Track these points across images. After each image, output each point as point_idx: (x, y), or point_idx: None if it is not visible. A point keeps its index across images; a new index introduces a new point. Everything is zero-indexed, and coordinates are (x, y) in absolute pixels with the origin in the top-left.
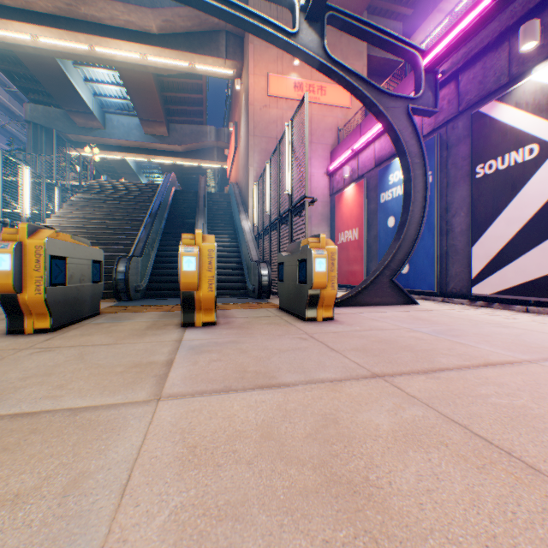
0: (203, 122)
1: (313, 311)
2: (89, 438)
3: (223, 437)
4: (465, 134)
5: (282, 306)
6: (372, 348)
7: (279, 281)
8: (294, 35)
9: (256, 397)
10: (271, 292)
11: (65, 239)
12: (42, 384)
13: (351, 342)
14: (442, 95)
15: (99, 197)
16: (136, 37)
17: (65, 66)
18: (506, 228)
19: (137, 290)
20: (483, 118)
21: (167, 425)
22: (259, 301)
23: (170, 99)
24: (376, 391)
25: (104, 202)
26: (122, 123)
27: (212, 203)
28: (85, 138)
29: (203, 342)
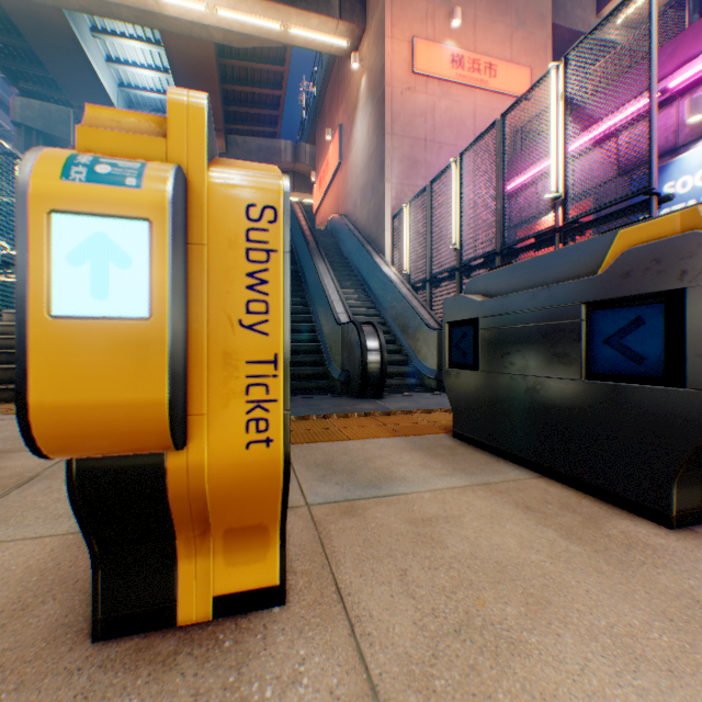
0: (275, 134)
1: None
2: None
3: None
4: None
5: None
6: None
7: None
8: None
9: None
10: None
11: None
12: None
13: None
14: None
15: None
16: None
17: (79, 31)
18: None
19: None
20: None
21: None
22: None
23: (232, 97)
24: None
25: None
26: None
27: None
28: None
29: None
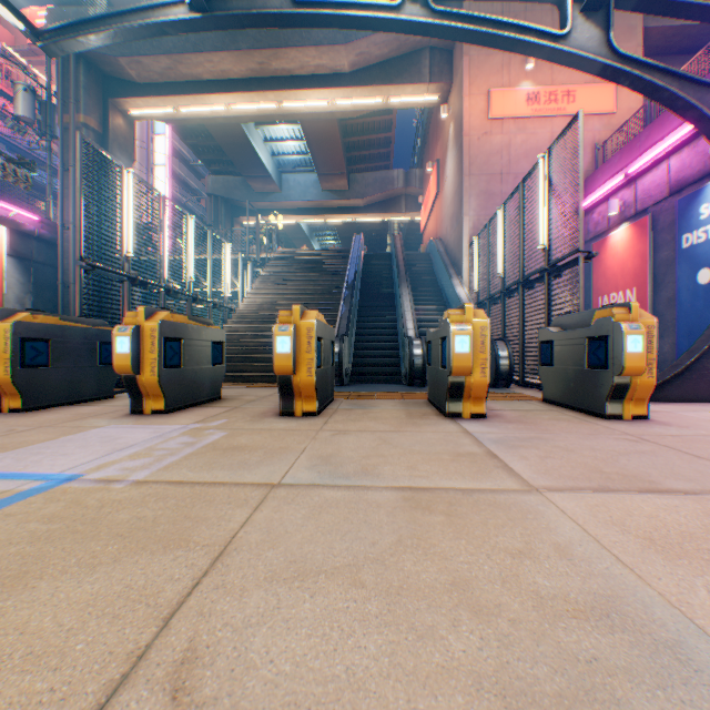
0: (388, 165)
1: (616, 405)
2: (516, 516)
3: (673, 534)
4: None
5: (550, 399)
6: None
7: (540, 365)
8: (563, 37)
9: (659, 501)
10: (511, 379)
11: (321, 319)
12: (389, 463)
13: None
14: None
15: (287, 269)
16: (325, 81)
17: (248, 130)
18: None
19: (346, 374)
20: None
21: (584, 515)
22: (500, 391)
23: (352, 145)
24: None
25: (293, 275)
26: (298, 182)
27: (409, 266)
28: (261, 204)
29: (499, 436)
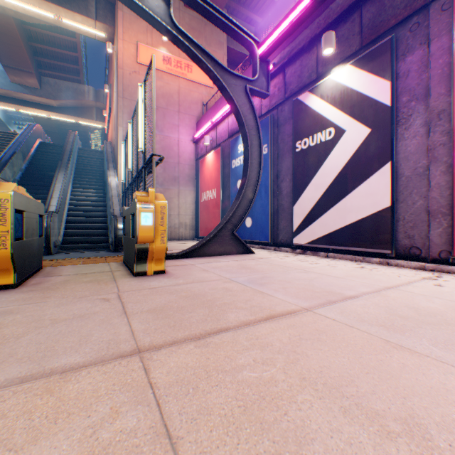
0: (81, 80)
1: (144, 265)
2: None
3: None
4: (290, 116)
5: (125, 260)
6: (173, 306)
7: (125, 235)
8: None
9: None
10: None
11: None
12: None
13: (156, 301)
14: (274, 83)
15: None
16: None
17: None
18: (315, 192)
19: None
20: (301, 105)
21: None
22: (112, 255)
23: (41, 51)
24: (109, 384)
25: None
26: None
27: (84, 158)
28: None
29: None
